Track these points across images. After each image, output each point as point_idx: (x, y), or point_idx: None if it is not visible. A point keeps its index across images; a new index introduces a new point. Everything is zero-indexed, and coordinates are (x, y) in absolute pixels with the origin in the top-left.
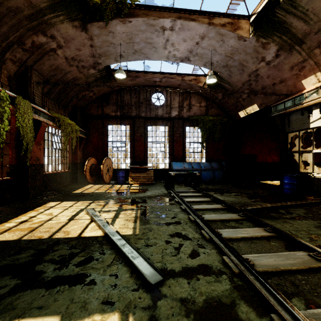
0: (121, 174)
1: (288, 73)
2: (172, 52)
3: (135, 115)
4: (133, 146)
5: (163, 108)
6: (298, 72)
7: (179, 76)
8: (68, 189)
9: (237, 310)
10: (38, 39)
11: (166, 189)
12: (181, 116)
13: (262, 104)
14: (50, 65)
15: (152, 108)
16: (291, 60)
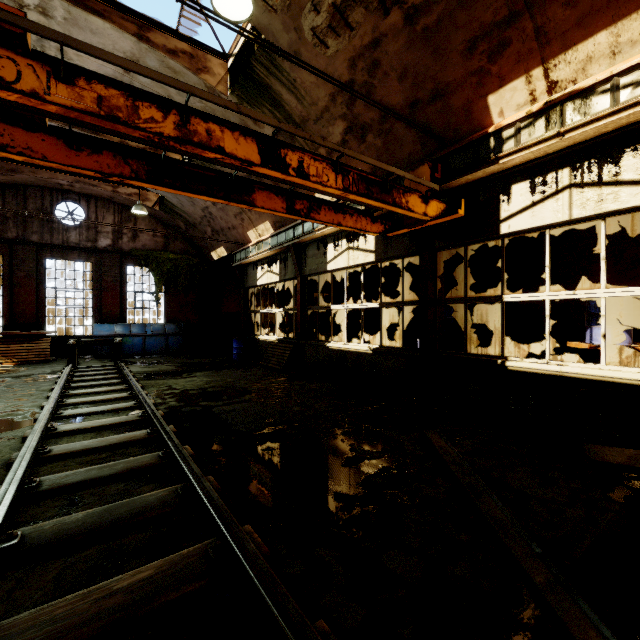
0: None
1: (235, 221)
2: None
3: (16, 236)
4: (10, 295)
5: (80, 231)
6: (242, 223)
7: (109, 185)
8: None
9: (17, 418)
10: None
11: (66, 366)
12: (118, 247)
13: (228, 248)
14: None
15: (56, 228)
16: (232, 208)
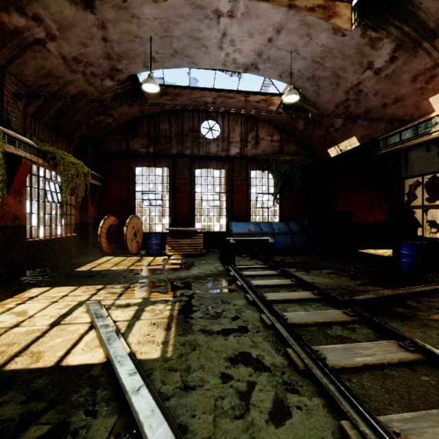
0: (155, 241)
1: (408, 87)
2: (232, 55)
3: (176, 152)
4: (173, 199)
5: (217, 143)
6: (424, 85)
7: (242, 96)
8: (71, 265)
9: None
10: (12, 21)
11: (222, 263)
12: (244, 154)
13: (365, 136)
14: (37, 69)
15: (201, 143)
16: (414, 66)
